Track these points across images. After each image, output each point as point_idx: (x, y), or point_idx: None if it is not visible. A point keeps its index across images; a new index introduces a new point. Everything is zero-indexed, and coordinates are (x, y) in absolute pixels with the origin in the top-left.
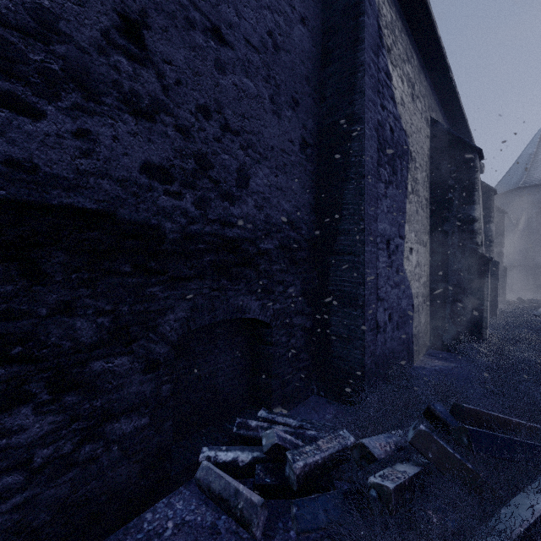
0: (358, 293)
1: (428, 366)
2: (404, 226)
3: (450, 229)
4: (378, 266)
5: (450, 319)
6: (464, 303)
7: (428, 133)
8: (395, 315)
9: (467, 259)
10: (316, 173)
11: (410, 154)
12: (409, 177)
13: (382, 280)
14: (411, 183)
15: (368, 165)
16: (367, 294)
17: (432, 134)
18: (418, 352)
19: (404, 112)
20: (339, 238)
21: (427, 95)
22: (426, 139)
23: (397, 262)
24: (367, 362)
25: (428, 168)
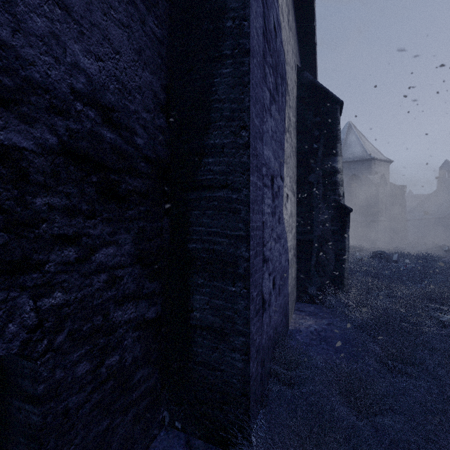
0: (238, 255)
1: (303, 328)
2: (283, 165)
3: (315, 180)
4: (263, 211)
5: (316, 270)
6: (328, 254)
7: (295, 80)
8: (277, 278)
9: (331, 211)
10: (167, 48)
11: (287, 84)
12: (286, 110)
13: (267, 231)
14: (287, 120)
15: (254, 40)
16: (252, 256)
17: (298, 83)
18: (291, 310)
19: (283, 26)
20: (206, 161)
21: (295, 40)
22: (295, 85)
23: (279, 208)
24: (252, 370)
25: (295, 116)
